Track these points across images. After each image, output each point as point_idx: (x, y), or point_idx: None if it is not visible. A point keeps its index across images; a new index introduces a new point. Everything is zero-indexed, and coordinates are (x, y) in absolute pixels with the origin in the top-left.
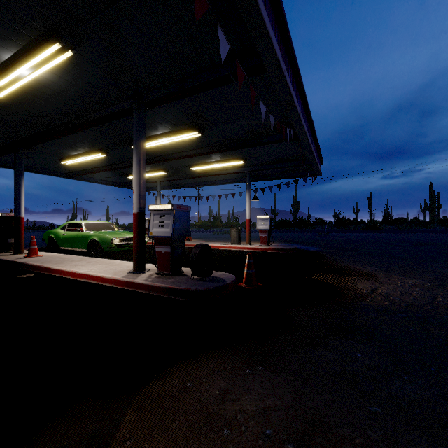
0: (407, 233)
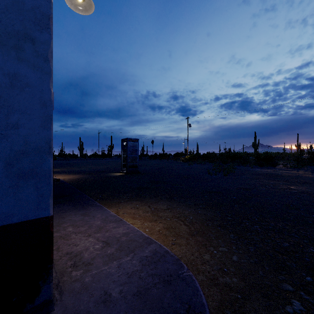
0: (66, 160)
